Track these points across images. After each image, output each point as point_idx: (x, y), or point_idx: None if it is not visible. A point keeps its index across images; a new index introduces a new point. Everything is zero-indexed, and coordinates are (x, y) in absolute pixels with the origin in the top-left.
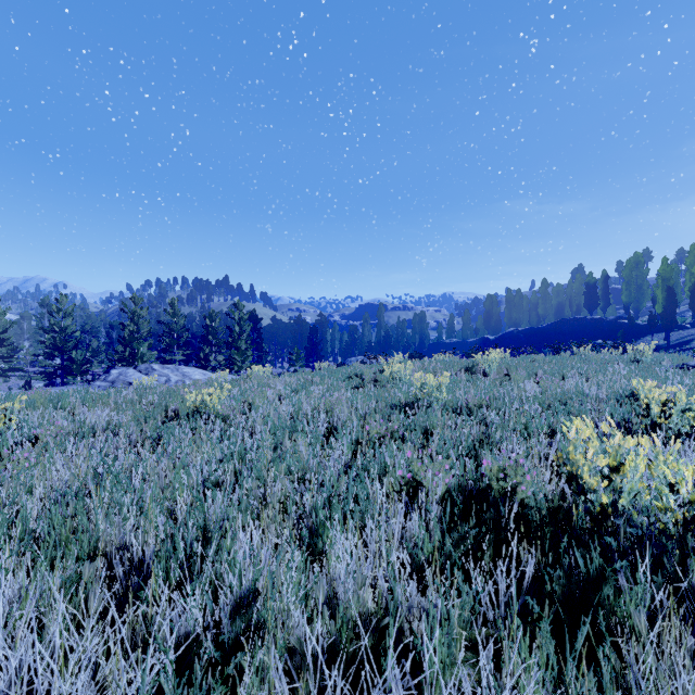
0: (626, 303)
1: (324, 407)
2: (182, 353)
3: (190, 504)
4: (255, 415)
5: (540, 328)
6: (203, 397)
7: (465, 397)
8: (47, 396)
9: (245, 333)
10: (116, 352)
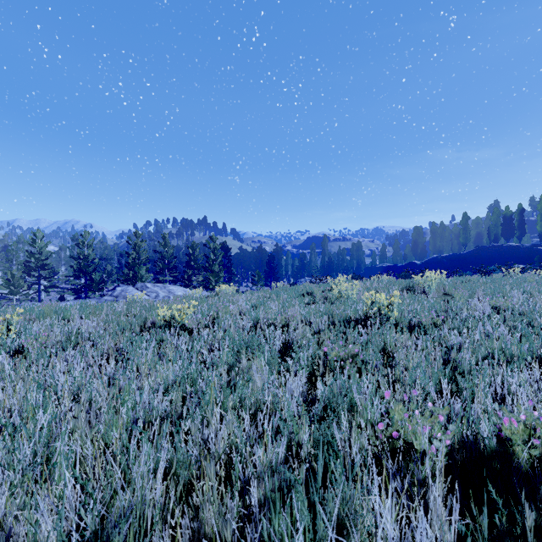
0: (540, 232)
1: (279, 323)
2: (171, 275)
3: (114, 455)
4: (217, 329)
5: (461, 254)
6: (173, 312)
7: (417, 316)
8: (54, 309)
9: (218, 260)
10: (123, 274)
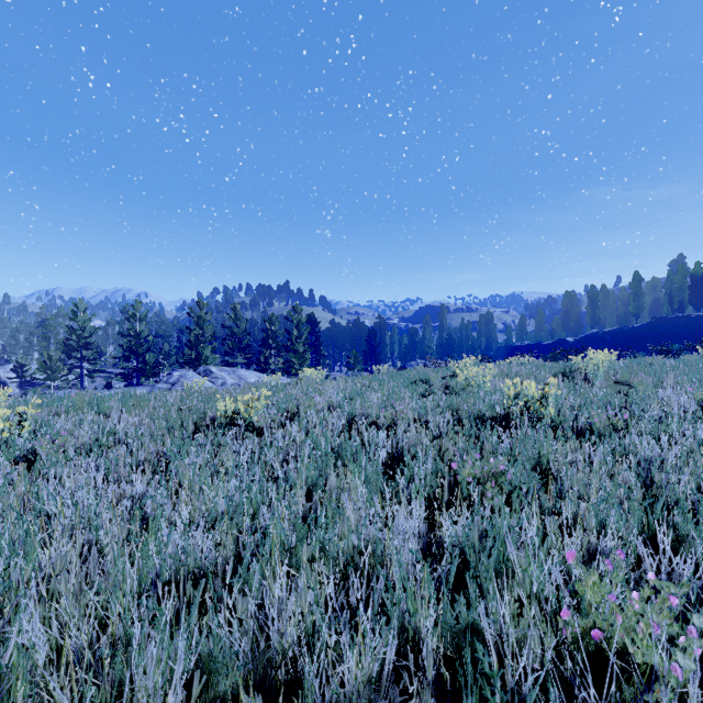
0: None
1: (383, 422)
2: (244, 356)
3: (109, 647)
4: (296, 430)
5: (631, 328)
6: (237, 406)
7: (585, 415)
8: (88, 399)
9: (303, 337)
10: (184, 355)
